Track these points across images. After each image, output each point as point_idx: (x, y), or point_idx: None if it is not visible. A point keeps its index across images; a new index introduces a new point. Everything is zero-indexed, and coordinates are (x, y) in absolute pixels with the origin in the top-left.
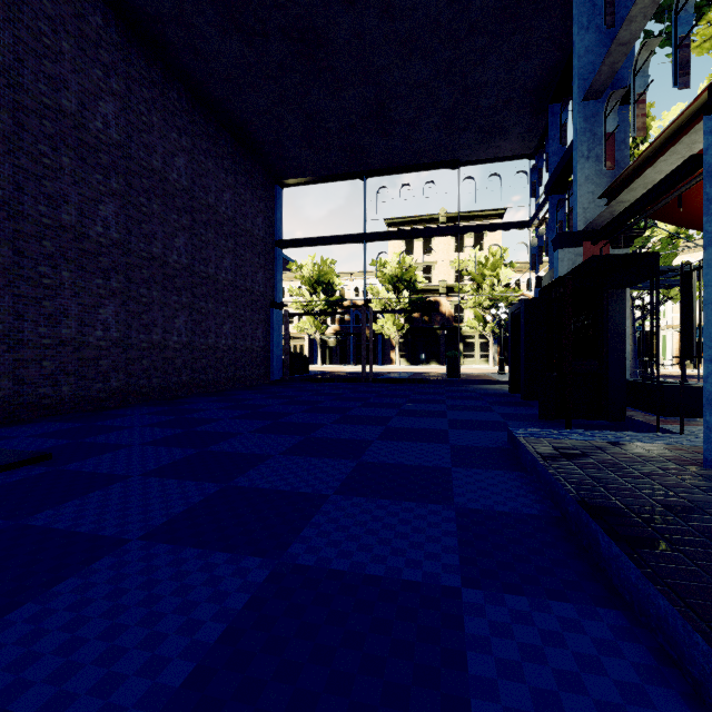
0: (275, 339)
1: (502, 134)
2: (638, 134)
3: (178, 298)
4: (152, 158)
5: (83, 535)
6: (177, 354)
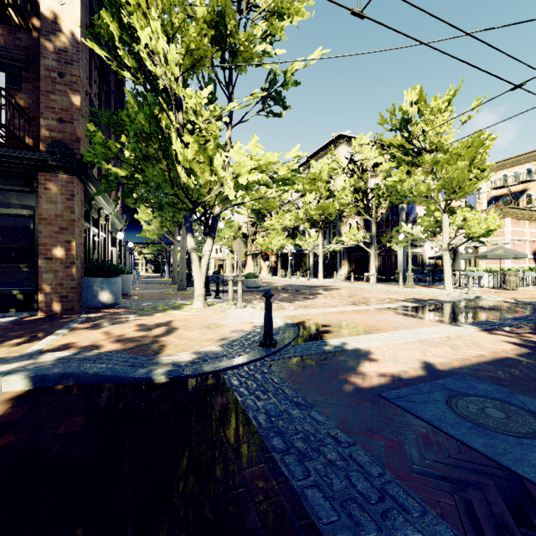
0: None
1: None
2: None
3: None
4: None
5: None
6: None
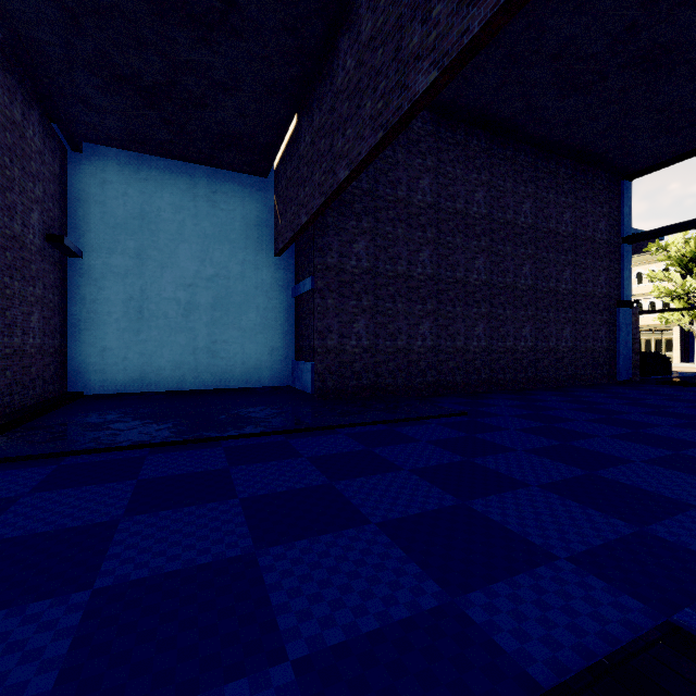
0: (621, 339)
1: None
2: None
3: (524, 313)
4: (506, 214)
5: (498, 444)
6: (523, 356)
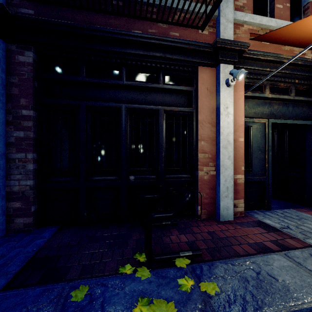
0: None
1: None
2: None
3: None
4: None
5: None
6: None
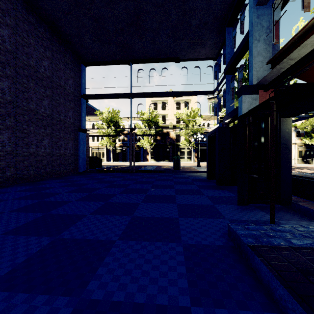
0: (81, 149)
1: (201, 44)
2: (305, 10)
3: (2, 121)
4: None
5: None
6: (1, 158)
